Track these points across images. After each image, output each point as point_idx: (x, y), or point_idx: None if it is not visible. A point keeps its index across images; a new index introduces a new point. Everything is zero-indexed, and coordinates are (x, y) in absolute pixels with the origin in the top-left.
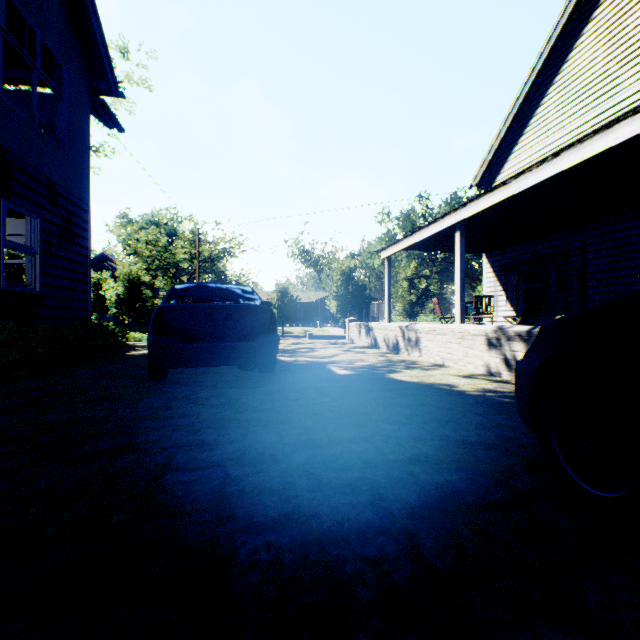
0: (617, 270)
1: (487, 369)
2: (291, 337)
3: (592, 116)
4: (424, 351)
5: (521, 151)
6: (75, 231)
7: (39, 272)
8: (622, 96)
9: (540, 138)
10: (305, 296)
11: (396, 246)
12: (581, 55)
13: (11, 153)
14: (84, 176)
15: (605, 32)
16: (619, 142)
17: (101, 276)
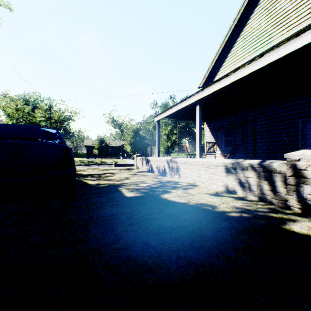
0: (271, 130)
1: (226, 188)
2: (106, 164)
3: (259, 53)
4: (182, 175)
5: (224, 70)
6: None
7: None
8: (274, 43)
9: (233, 63)
10: (114, 143)
11: (162, 114)
12: (253, 22)
13: None
14: None
15: (265, 11)
16: (304, 45)
17: None
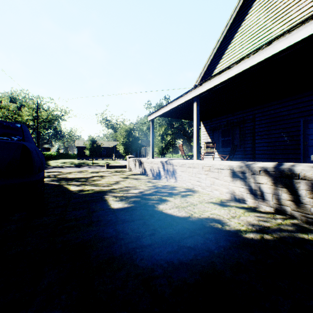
0: (271, 130)
1: (232, 196)
2: (97, 166)
3: None
4: (179, 178)
5: (221, 67)
6: None
7: None
8: None
9: (231, 60)
10: (107, 143)
11: (157, 113)
12: (252, 17)
13: None
14: None
15: (265, 5)
16: None
17: None
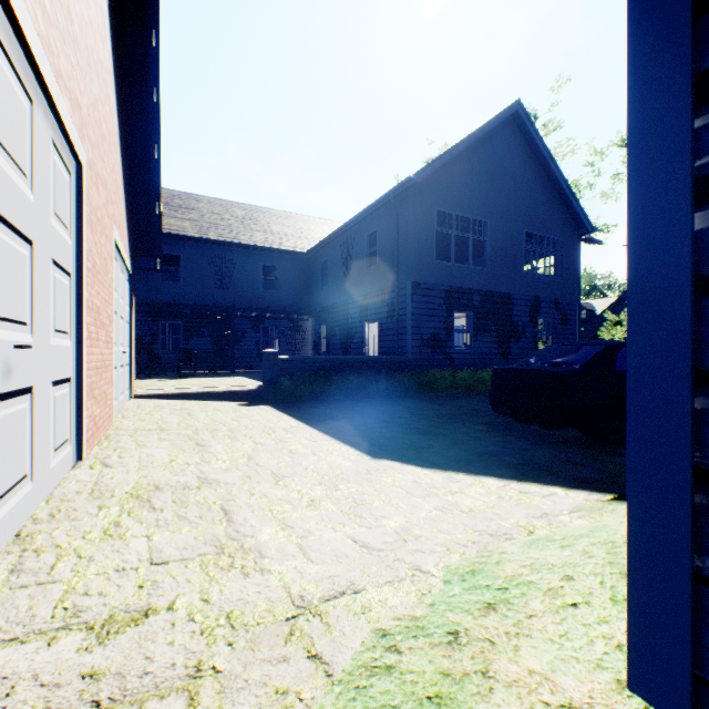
0: None
1: None
2: None
3: None
4: None
5: None
6: (568, 318)
7: (550, 343)
8: None
9: None
10: None
11: None
12: None
13: (540, 297)
14: (573, 287)
15: None
16: None
17: (617, 318)
